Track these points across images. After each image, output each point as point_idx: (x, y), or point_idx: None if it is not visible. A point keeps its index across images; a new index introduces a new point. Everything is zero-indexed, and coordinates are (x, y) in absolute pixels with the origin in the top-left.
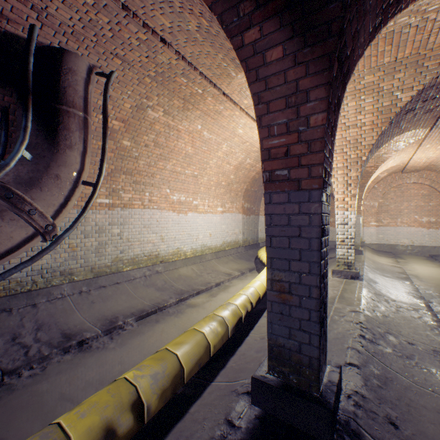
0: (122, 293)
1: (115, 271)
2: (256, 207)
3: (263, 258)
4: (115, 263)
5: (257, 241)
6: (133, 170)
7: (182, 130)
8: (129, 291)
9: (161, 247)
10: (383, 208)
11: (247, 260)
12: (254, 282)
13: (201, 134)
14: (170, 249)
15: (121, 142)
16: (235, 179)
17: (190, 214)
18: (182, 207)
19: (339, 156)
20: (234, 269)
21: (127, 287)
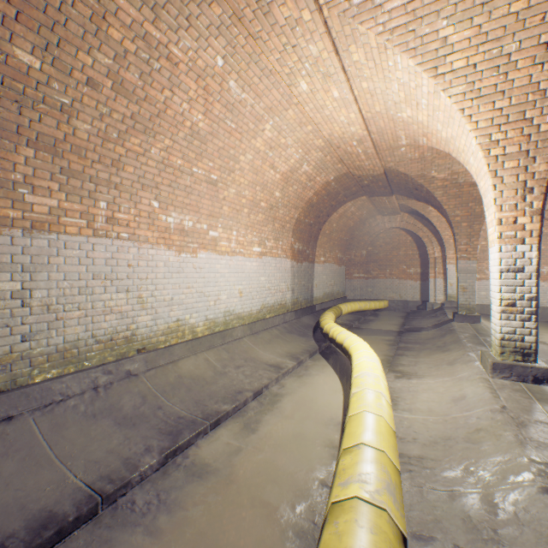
0: (7, 453)
1: (6, 386)
2: (310, 251)
3: (337, 334)
4: (6, 367)
5: (312, 302)
6: (60, 142)
7: (181, 61)
8: (36, 440)
9: (140, 321)
10: (486, 254)
11: (301, 334)
12: (369, 424)
13: (223, 84)
14: (161, 324)
15: (8, 51)
16: (282, 200)
17: (202, 255)
18: (187, 240)
19: (514, 129)
20: (284, 353)
21: (33, 427)
